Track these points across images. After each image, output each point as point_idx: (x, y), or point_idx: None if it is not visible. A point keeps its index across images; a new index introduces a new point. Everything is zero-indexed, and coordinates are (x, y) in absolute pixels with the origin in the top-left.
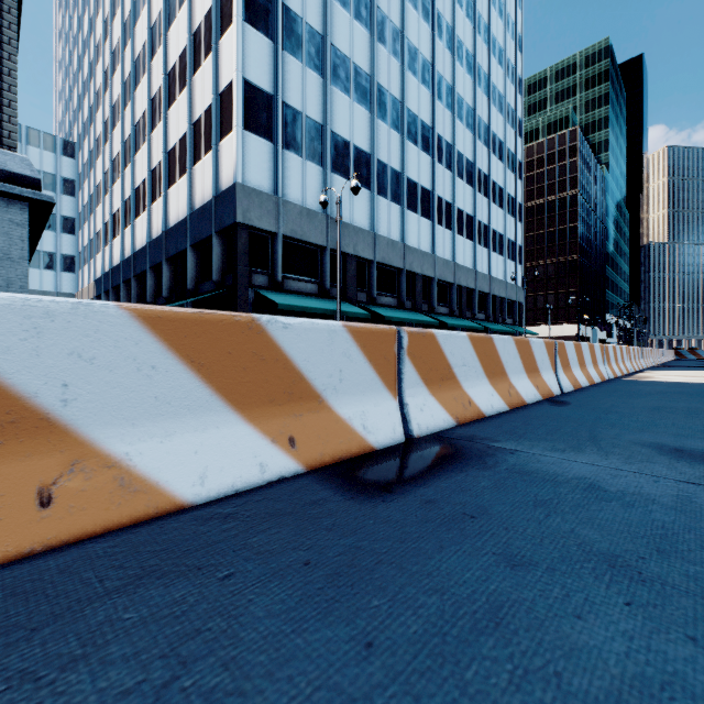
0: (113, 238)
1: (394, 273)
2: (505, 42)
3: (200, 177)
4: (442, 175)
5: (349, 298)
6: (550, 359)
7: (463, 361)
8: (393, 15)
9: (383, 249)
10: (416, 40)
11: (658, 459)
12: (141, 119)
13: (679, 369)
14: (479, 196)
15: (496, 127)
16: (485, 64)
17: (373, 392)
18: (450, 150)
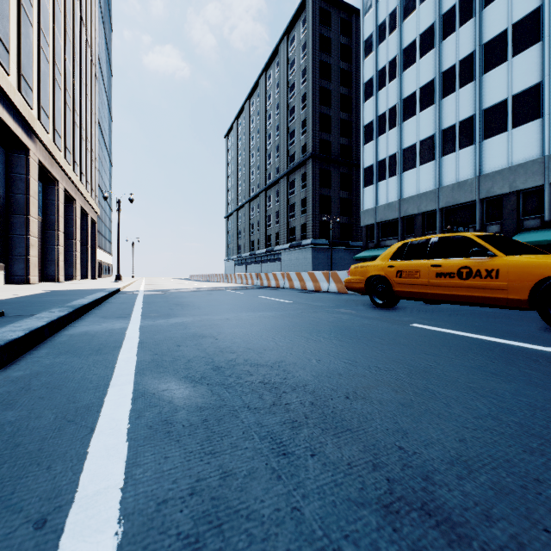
0: None
1: (474, 205)
2: None
3: None
4: None
5: None
6: None
7: None
8: None
9: (447, 195)
10: None
11: None
12: None
13: None
14: None
15: None
16: None
17: None
18: None
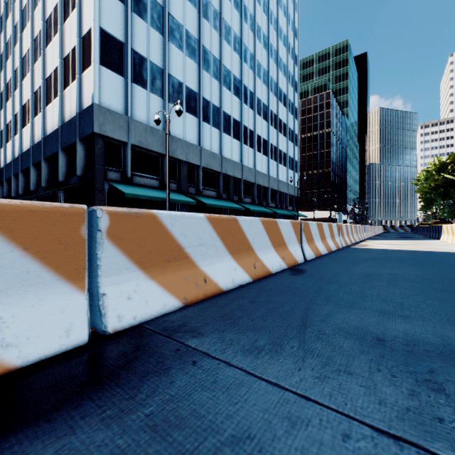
0: (7, 142)
1: (215, 175)
2: (287, 32)
3: (69, 98)
4: (247, 112)
5: (182, 191)
6: (296, 235)
7: (200, 241)
8: (214, 2)
9: (207, 158)
10: (230, 21)
11: (358, 363)
12: (26, 54)
13: (385, 238)
14: (271, 128)
15: (282, 84)
16: (275, 44)
17: (32, 287)
18: (252, 96)
